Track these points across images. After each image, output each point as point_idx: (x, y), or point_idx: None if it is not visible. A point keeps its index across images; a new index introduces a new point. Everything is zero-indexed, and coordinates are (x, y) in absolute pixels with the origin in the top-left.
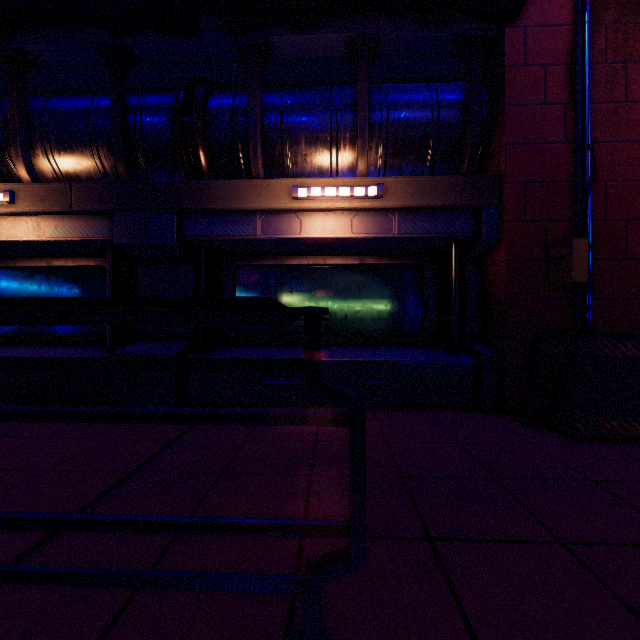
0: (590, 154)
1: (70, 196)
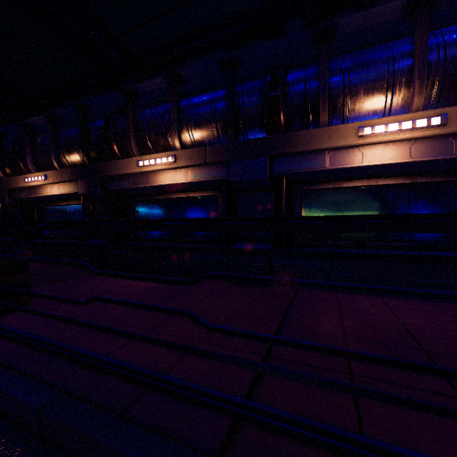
0: None
1: (205, 154)
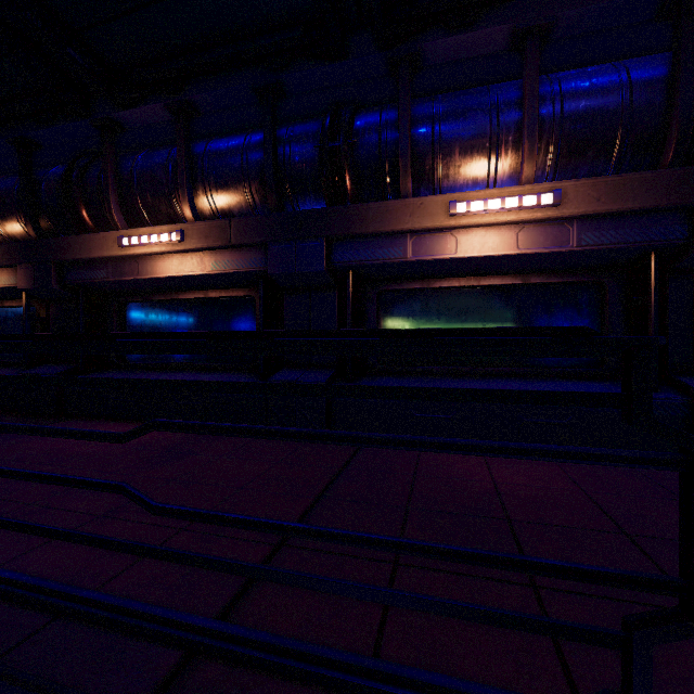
0: None
1: (229, 231)
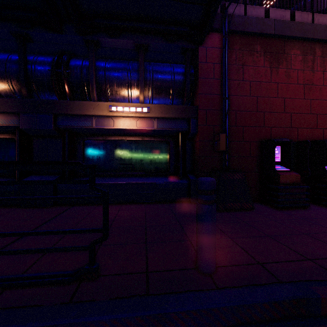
0: (227, 101)
1: None
